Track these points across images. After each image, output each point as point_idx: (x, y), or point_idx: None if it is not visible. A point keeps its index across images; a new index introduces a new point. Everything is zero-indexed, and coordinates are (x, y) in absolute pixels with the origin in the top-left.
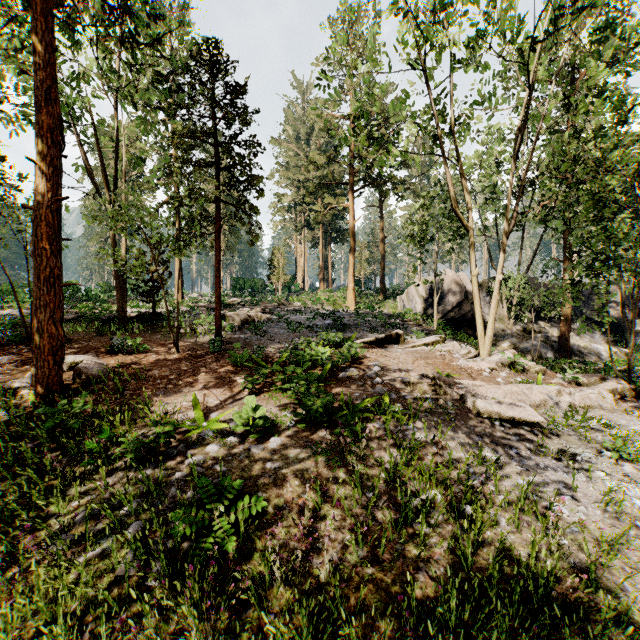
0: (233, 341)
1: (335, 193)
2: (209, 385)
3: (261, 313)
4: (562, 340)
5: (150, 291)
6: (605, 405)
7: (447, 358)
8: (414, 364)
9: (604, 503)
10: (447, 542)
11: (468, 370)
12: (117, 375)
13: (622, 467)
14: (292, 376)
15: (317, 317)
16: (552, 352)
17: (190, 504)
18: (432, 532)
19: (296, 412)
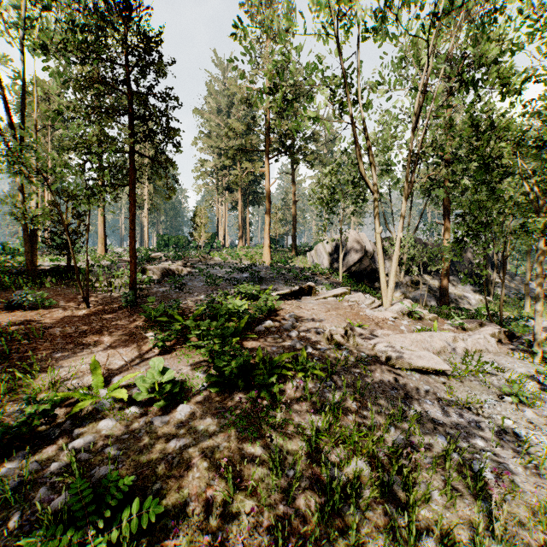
0: (150, 294)
1: (252, 158)
2: (116, 343)
3: (182, 267)
4: (443, 290)
5: (64, 244)
6: (491, 348)
7: (355, 308)
8: (327, 315)
9: (526, 460)
10: (381, 532)
11: (375, 320)
12: (9, 334)
13: (524, 413)
14: (207, 331)
15: (236, 271)
16: (435, 300)
17: (62, 512)
18: (363, 518)
19: (209, 373)
